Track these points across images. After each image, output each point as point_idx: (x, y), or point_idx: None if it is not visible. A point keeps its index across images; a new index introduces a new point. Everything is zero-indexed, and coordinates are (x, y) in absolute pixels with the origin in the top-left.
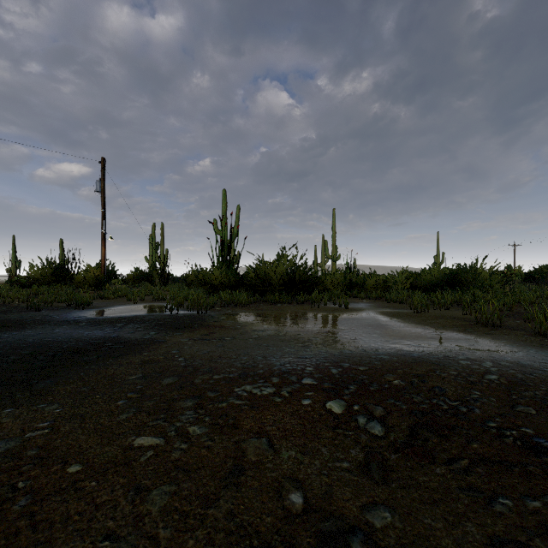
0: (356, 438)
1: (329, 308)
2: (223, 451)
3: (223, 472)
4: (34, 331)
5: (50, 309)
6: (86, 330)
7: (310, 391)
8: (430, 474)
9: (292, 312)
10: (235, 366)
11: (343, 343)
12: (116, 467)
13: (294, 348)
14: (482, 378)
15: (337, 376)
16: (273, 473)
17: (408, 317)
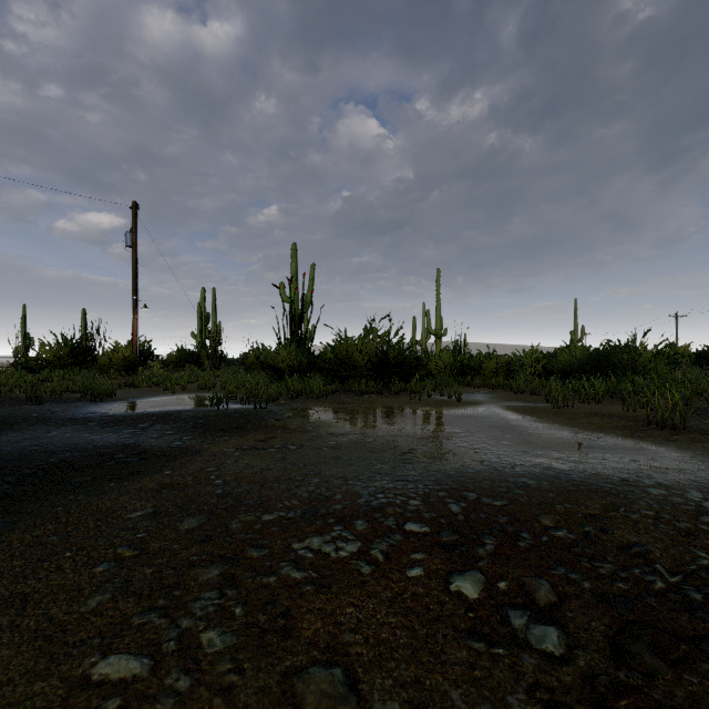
0: (514, 664)
1: (434, 401)
2: (256, 702)
3: None
4: (20, 435)
5: (58, 402)
6: (93, 432)
7: (419, 550)
8: None
9: (384, 407)
10: (299, 495)
11: (461, 455)
12: None
13: (390, 464)
14: (697, 523)
15: (461, 516)
16: None
17: (545, 414)
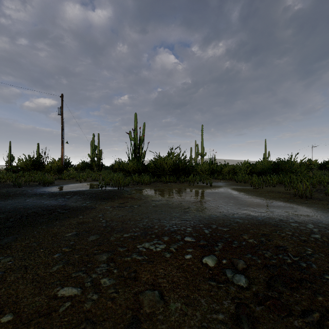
0: (227, 290)
1: (200, 186)
2: (124, 303)
3: (123, 324)
4: (13, 201)
5: (28, 186)
6: (46, 200)
7: (190, 248)
8: (290, 327)
9: (177, 188)
10: (139, 226)
11: (210, 210)
12: (38, 318)
13: (179, 213)
14: (309, 237)
15: (209, 235)
16: (163, 325)
17: (250, 191)
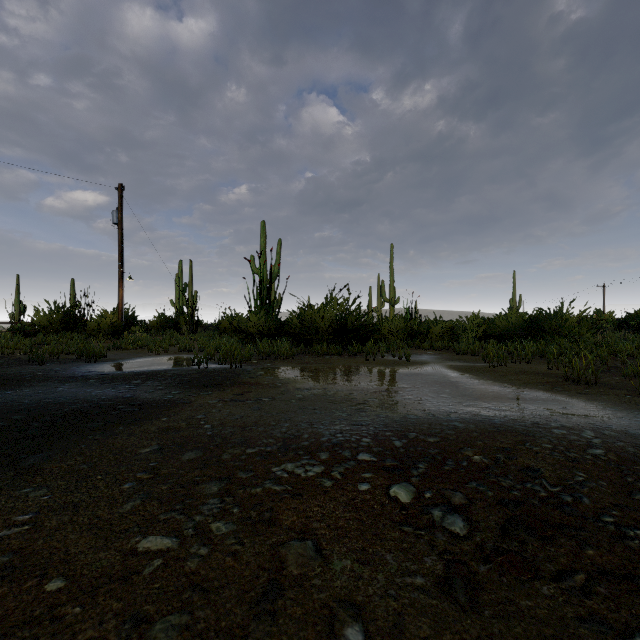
0: (431, 540)
1: (387, 361)
2: (254, 560)
3: (255, 592)
4: (33, 390)
5: (56, 362)
6: (95, 388)
7: (368, 472)
8: (535, 596)
9: (343, 366)
10: (274, 435)
11: (406, 406)
12: (110, 584)
13: (347, 412)
14: (584, 453)
15: (402, 450)
16: (322, 593)
17: (482, 372)
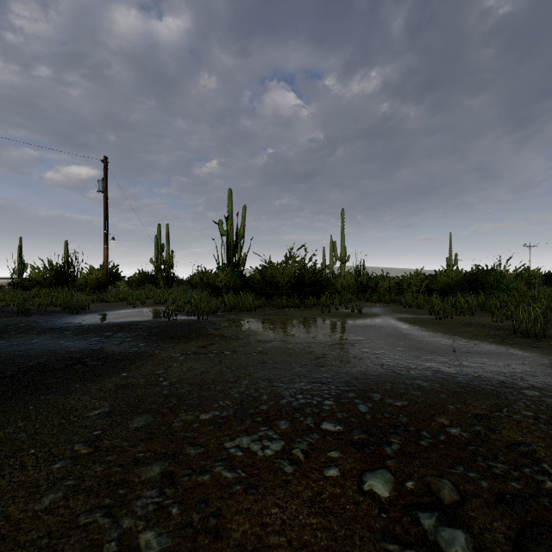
0: None
1: (341, 313)
2: None
3: None
4: (8, 342)
5: (43, 314)
6: (68, 340)
7: (335, 449)
8: None
9: (301, 318)
10: (232, 396)
11: (364, 360)
12: None
13: (307, 367)
14: None
15: (368, 416)
16: None
17: (430, 324)
